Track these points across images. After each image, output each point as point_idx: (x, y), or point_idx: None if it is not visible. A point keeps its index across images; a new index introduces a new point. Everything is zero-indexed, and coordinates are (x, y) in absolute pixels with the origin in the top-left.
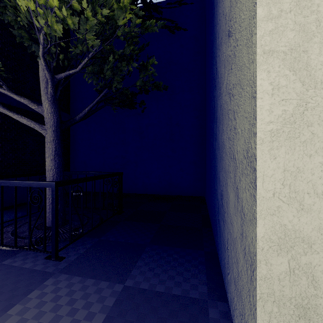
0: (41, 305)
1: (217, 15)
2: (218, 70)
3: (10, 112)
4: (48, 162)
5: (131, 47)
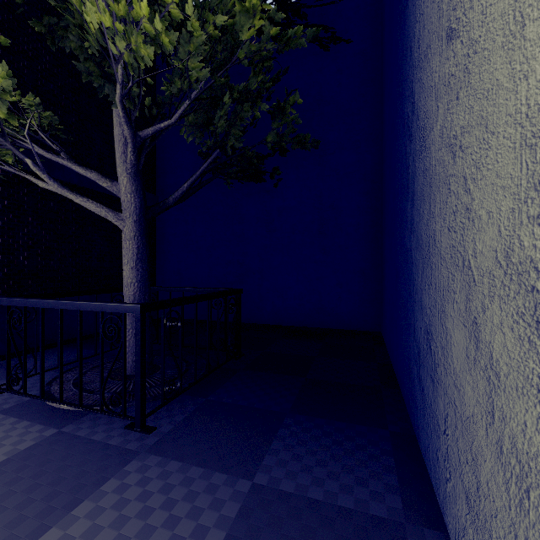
0: (121, 504)
1: (415, 7)
2: (417, 106)
3: (72, 194)
4: (126, 271)
5: (259, 78)
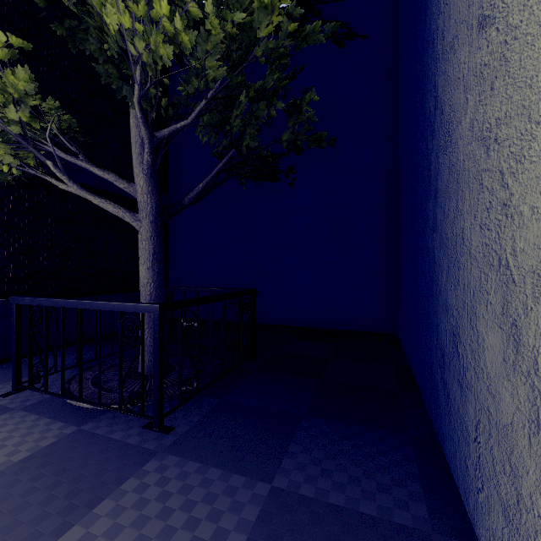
0: (141, 504)
1: None
2: (442, 100)
3: (91, 195)
4: (143, 272)
5: (275, 76)
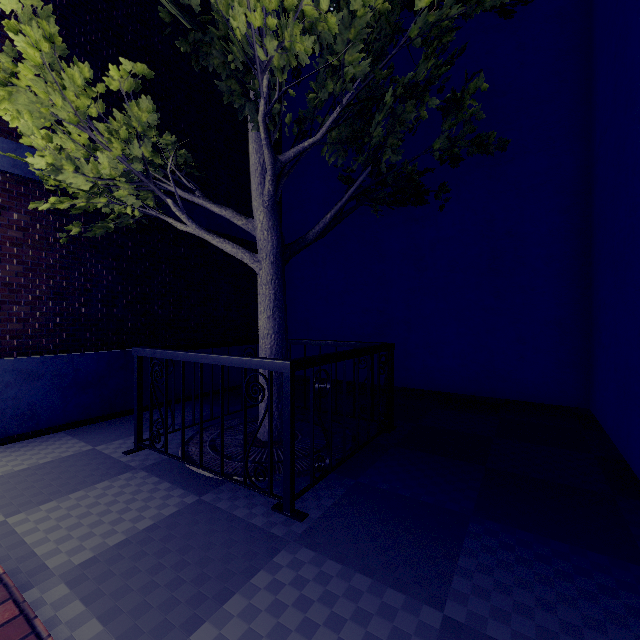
0: (277, 609)
1: None
2: None
3: (209, 235)
4: (262, 321)
5: (429, 63)
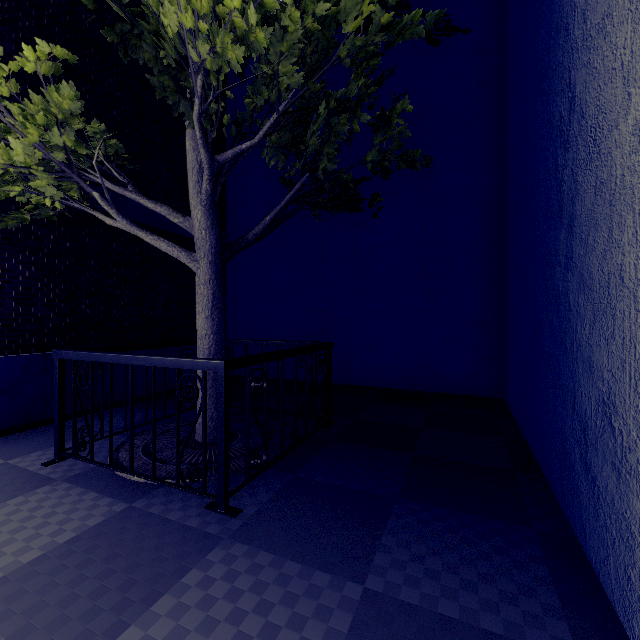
0: (207, 603)
1: None
2: (582, 100)
3: (142, 231)
4: (200, 321)
5: (360, 81)
